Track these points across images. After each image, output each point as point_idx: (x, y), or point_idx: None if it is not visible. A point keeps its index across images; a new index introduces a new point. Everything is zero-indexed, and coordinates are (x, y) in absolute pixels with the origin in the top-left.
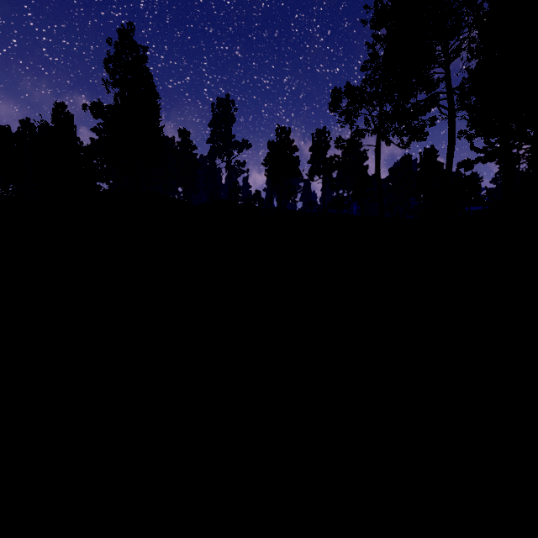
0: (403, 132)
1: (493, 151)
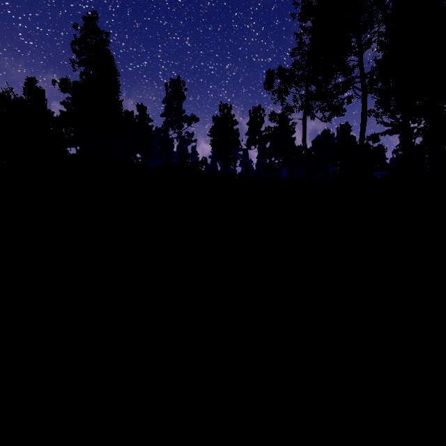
0: (325, 108)
1: (399, 125)
